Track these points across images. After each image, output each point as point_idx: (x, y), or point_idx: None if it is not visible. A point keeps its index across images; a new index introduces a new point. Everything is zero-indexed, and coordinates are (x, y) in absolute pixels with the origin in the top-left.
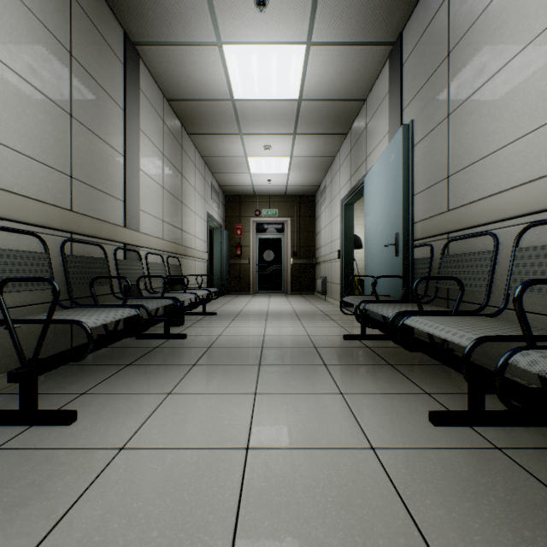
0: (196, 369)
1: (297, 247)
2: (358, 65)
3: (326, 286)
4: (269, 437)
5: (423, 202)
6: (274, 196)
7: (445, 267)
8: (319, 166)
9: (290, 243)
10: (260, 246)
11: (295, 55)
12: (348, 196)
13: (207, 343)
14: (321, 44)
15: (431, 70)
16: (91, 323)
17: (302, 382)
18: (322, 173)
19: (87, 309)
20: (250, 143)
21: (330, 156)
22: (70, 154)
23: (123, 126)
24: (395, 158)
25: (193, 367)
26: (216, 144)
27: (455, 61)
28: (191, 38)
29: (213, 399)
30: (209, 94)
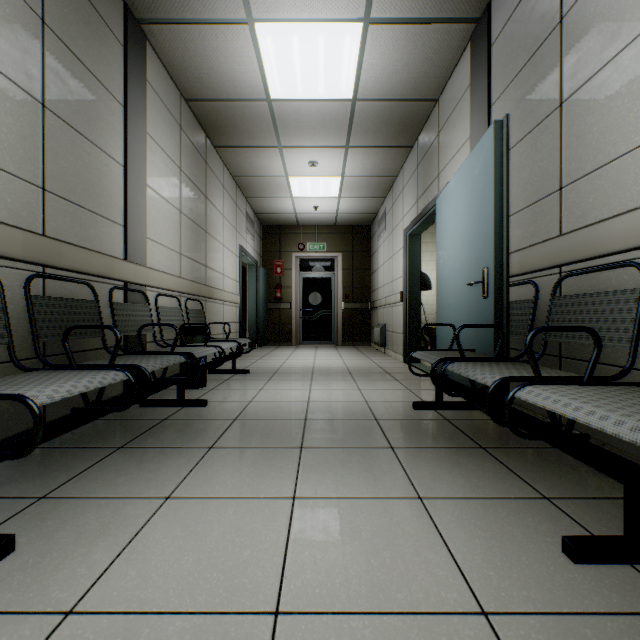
0: (212, 455)
1: (349, 288)
2: (430, 51)
3: (385, 336)
4: (313, 587)
5: (521, 226)
6: (322, 226)
7: (559, 312)
8: (376, 188)
9: (340, 283)
10: (304, 287)
11: (348, 38)
12: (414, 223)
13: (232, 413)
14: (383, 22)
15: (533, 46)
16: (42, 398)
17: (362, 477)
18: (381, 197)
19: (54, 373)
20: (292, 158)
21: (390, 176)
22: (42, 157)
23: (123, 127)
24: (482, 167)
25: (209, 452)
26: (250, 159)
27: (571, 27)
28: (212, 12)
29: (230, 509)
30: (239, 92)
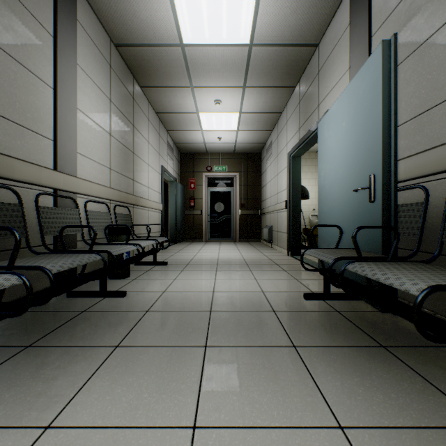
0: (115, 357)
1: (244, 199)
2: None
3: (272, 235)
4: None
5: (406, 137)
6: (224, 153)
7: None
8: (266, 122)
9: (238, 195)
10: (211, 198)
11: None
12: (296, 147)
13: (146, 304)
14: None
15: None
16: None
17: (270, 391)
18: (268, 130)
19: None
20: (201, 97)
21: (277, 112)
22: None
23: (53, 55)
24: (368, 86)
25: (113, 353)
26: (168, 98)
27: None
28: None
29: None
30: (158, 38)
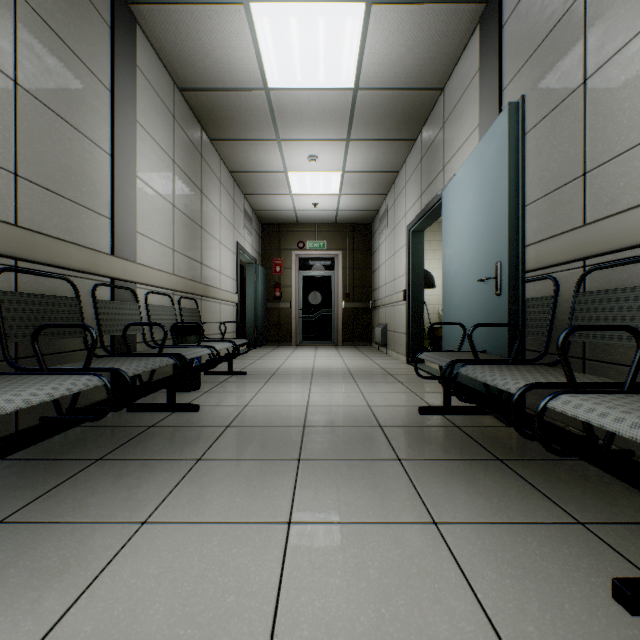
0: (199, 468)
1: (349, 287)
2: (436, 35)
3: (386, 336)
4: None
5: (538, 217)
6: (322, 224)
7: (584, 309)
8: (378, 184)
9: (341, 282)
10: (304, 286)
11: (350, 20)
12: (417, 219)
13: (225, 419)
14: (387, 2)
15: (552, 21)
16: None
17: (367, 496)
18: (382, 193)
19: (18, 378)
20: (291, 152)
21: (393, 171)
22: (14, 140)
23: (110, 113)
24: (495, 154)
25: (196, 465)
26: (247, 153)
27: None
28: None
29: (215, 537)
30: (235, 80)
